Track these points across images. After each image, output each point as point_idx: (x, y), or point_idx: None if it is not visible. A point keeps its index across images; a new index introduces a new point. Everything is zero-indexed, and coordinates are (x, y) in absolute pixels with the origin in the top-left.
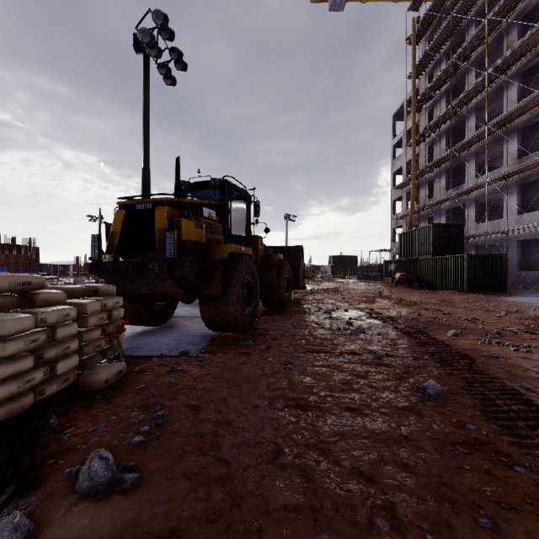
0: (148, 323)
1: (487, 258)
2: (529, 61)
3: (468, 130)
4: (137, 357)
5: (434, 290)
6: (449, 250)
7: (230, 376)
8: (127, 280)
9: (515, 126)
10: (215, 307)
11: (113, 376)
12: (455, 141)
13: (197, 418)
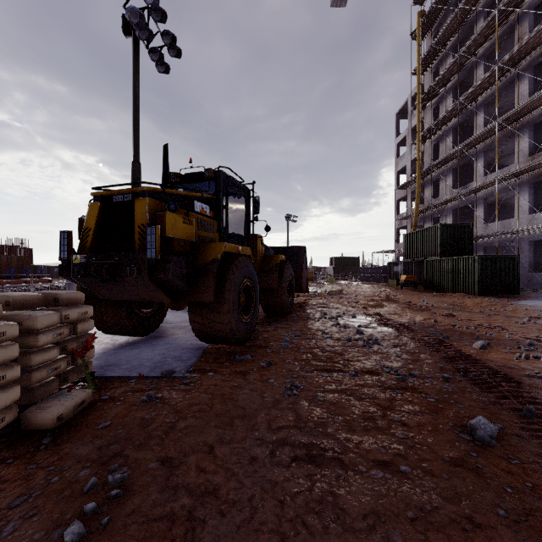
0: (132, 333)
1: (499, 260)
2: (541, 52)
3: (476, 127)
4: (111, 378)
5: (443, 293)
6: (457, 251)
7: (221, 406)
8: (102, 284)
9: (527, 122)
10: (206, 316)
11: (70, 409)
12: (461, 138)
13: (169, 482)
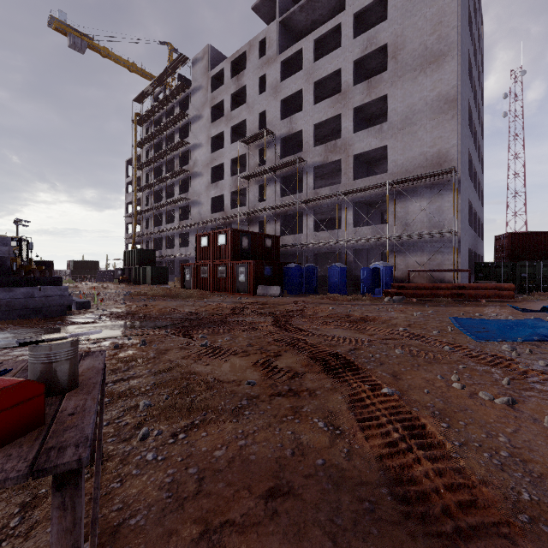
0: None
1: (160, 269)
2: (182, 178)
3: (163, 197)
4: None
5: (139, 285)
6: (149, 263)
7: None
8: None
9: (179, 205)
10: None
11: None
12: (160, 198)
13: None
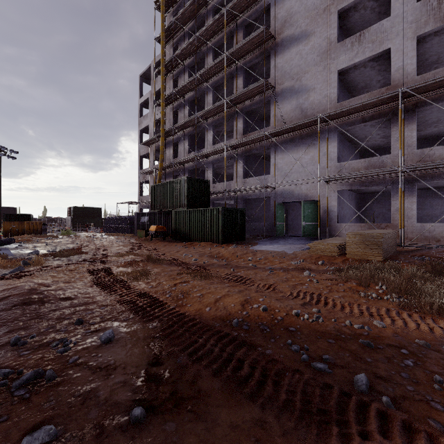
0: None
1: (234, 212)
2: (251, 59)
3: (207, 104)
4: None
5: (191, 243)
6: (199, 204)
7: None
8: None
9: (242, 108)
10: None
11: None
12: (194, 112)
13: None
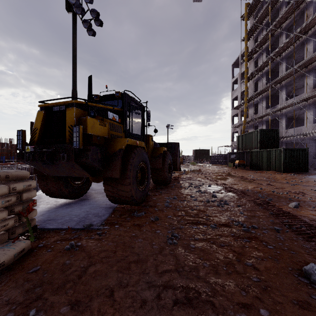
0: (68, 197)
1: (296, 151)
2: None
3: (280, 71)
4: (49, 229)
5: (261, 171)
6: (270, 146)
7: (122, 253)
8: (45, 165)
9: (312, 68)
10: (115, 187)
11: (11, 257)
12: (271, 78)
13: None
